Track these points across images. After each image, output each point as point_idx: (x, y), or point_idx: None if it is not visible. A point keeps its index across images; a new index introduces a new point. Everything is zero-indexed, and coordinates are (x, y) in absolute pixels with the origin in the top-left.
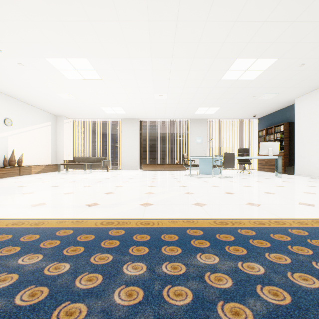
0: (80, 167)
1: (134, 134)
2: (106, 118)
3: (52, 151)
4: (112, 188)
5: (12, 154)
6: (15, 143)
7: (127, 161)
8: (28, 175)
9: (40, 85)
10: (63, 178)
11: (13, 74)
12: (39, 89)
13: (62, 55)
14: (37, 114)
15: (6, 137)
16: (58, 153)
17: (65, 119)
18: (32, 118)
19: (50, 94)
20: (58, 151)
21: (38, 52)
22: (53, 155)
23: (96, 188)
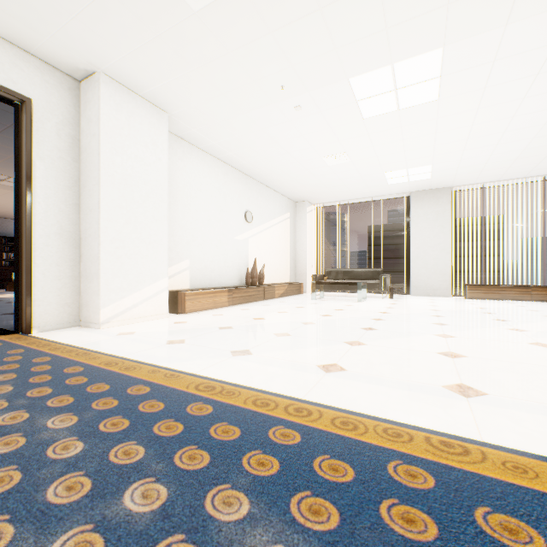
0: (339, 288)
1: (441, 222)
2: (378, 196)
3: (290, 261)
4: (541, 350)
5: (254, 265)
6: (254, 249)
7: (423, 277)
8: (272, 299)
9: (304, 146)
10: (340, 309)
11: (274, 133)
12: (297, 155)
13: (387, 59)
14: (275, 202)
15: (246, 241)
16: (297, 263)
17: (307, 207)
18: (270, 209)
19: (308, 162)
20: (297, 260)
21: (344, 66)
22: (291, 266)
23: (489, 345)
